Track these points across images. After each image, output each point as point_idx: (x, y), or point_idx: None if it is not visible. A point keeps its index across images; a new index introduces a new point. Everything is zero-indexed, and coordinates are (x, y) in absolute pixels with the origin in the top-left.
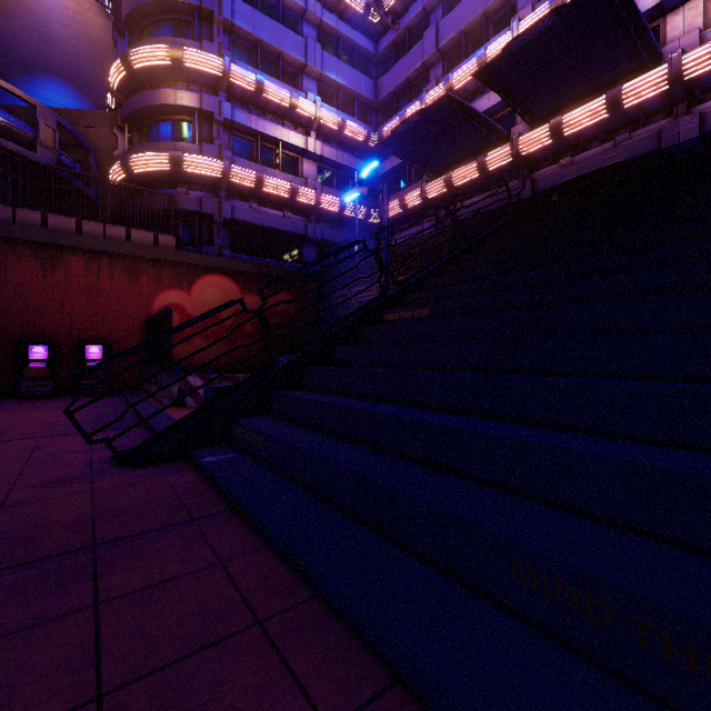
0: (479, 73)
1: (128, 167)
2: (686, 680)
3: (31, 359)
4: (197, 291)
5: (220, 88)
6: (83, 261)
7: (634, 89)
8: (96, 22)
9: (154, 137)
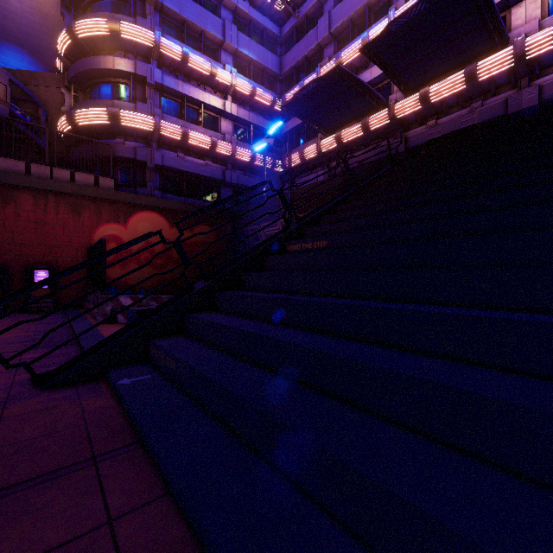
0: (364, 49)
1: (73, 120)
2: None
3: None
4: (132, 225)
5: (152, 57)
6: (32, 198)
7: (487, 65)
8: (47, 0)
9: (96, 96)
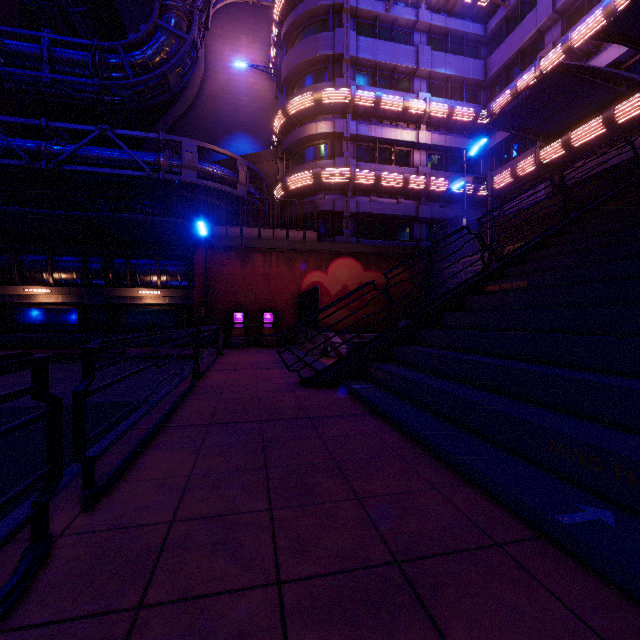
0: (599, 35)
1: (286, 186)
2: (639, 495)
3: (235, 322)
4: (331, 271)
5: (348, 112)
6: (262, 256)
7: None
8: (264, 86)
9: (302, 160)
